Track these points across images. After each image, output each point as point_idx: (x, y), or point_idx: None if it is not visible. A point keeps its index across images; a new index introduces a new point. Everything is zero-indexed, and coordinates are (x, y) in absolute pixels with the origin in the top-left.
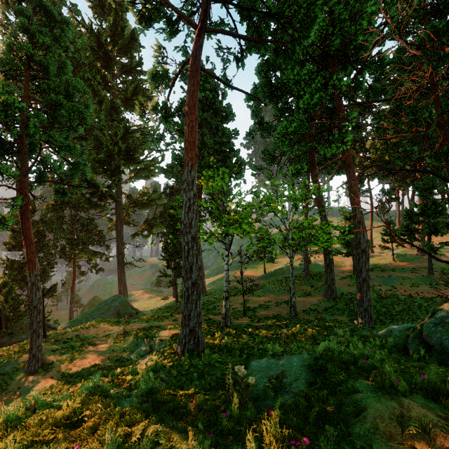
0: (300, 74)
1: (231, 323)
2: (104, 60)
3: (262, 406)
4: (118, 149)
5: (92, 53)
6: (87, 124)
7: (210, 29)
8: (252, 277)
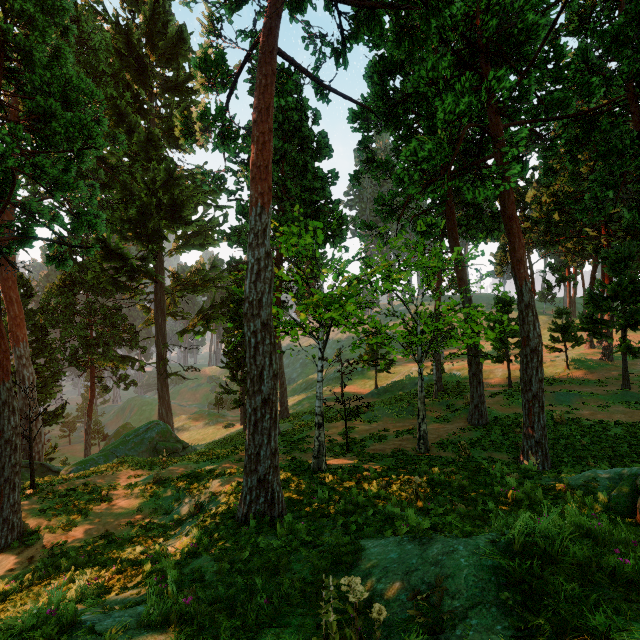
0: (437, 68)
1: (327, 464)
2: (138, 71)
3: None
4: (157, 203)
5: (118, 60)
6: (97, 148)
7: None
8: (357, 394)
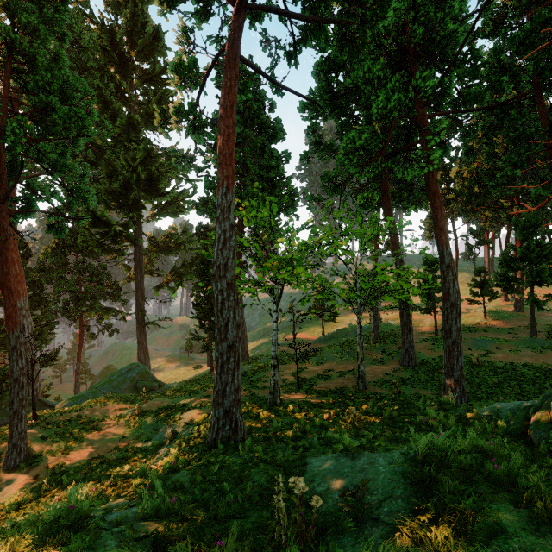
0: (372, 70)
1: (281, 399)
2: (120, 65)
3: (335, 548)
4: (136, 178)
5: (103, 55)
6: (89, 136)
7: (253, 5)
8: (307, 340)
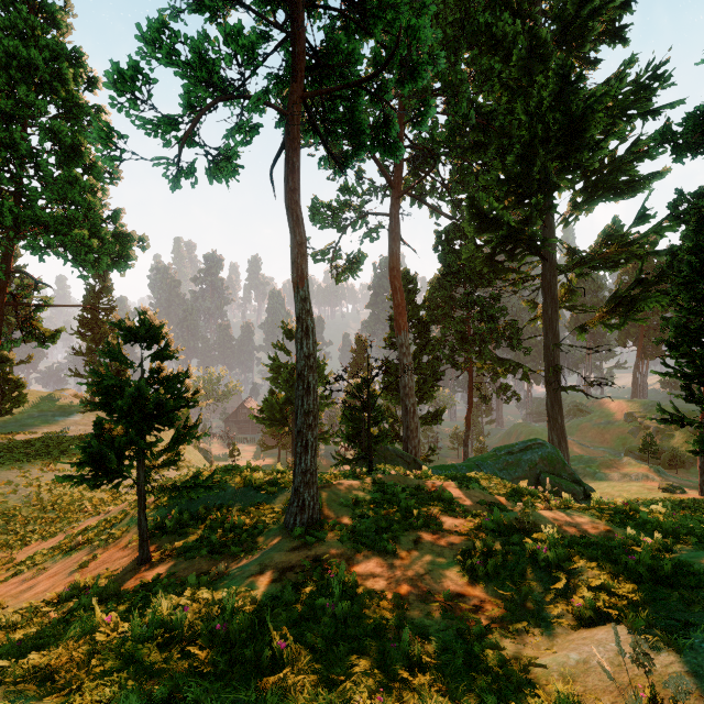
0: None
1: None
2: None
3: None
4: (543, 136)
5: None
6: None
7: None
8: None
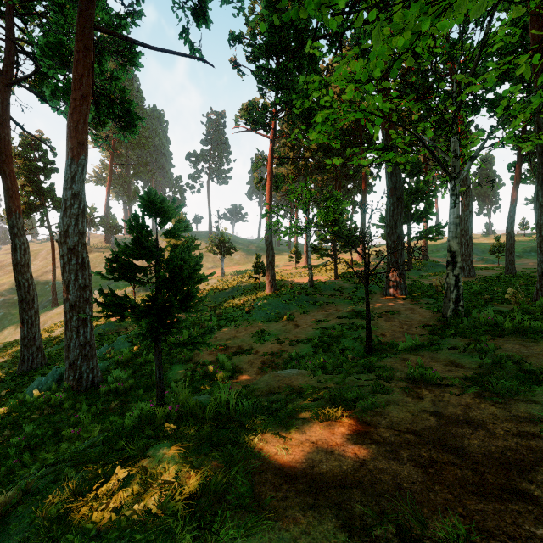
0: None
1: None
2: None
3: None
4: None
5: None
6: None
7: None
8: None
